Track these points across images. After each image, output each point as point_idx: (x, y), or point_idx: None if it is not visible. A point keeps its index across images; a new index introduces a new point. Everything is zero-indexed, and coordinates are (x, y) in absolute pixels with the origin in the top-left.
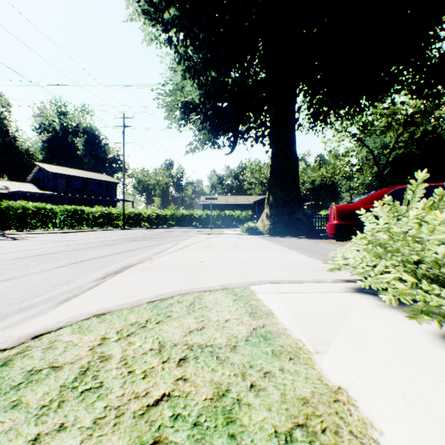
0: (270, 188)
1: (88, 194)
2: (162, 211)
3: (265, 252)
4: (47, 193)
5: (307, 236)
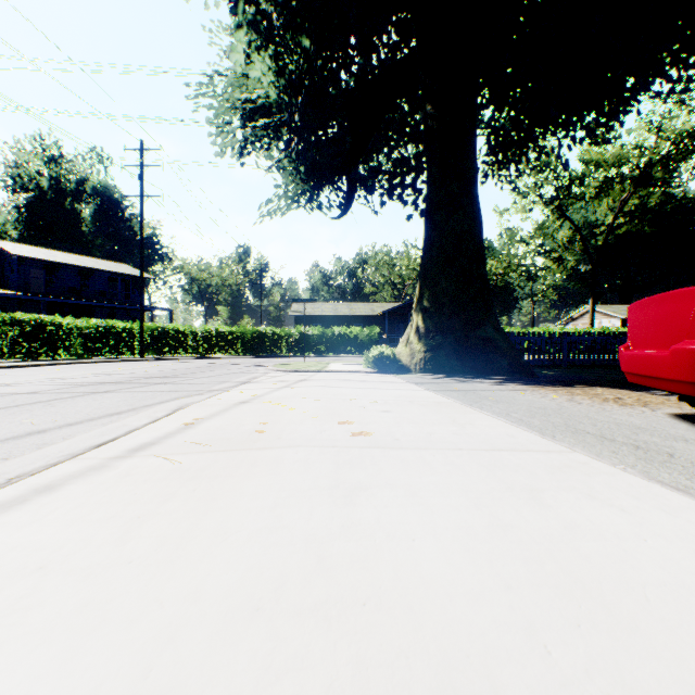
0: (424, 274)
1: (89, 296)
2: (219, 327)
3: (497, 481)
4: (1, 293)
5: (507, 375)
